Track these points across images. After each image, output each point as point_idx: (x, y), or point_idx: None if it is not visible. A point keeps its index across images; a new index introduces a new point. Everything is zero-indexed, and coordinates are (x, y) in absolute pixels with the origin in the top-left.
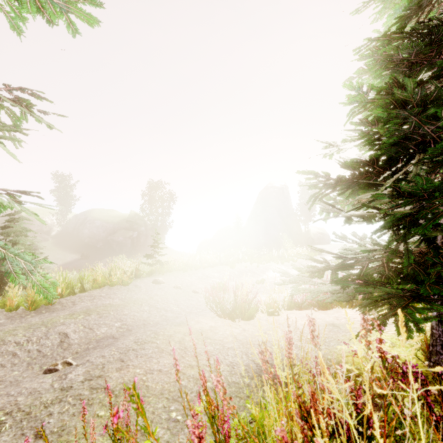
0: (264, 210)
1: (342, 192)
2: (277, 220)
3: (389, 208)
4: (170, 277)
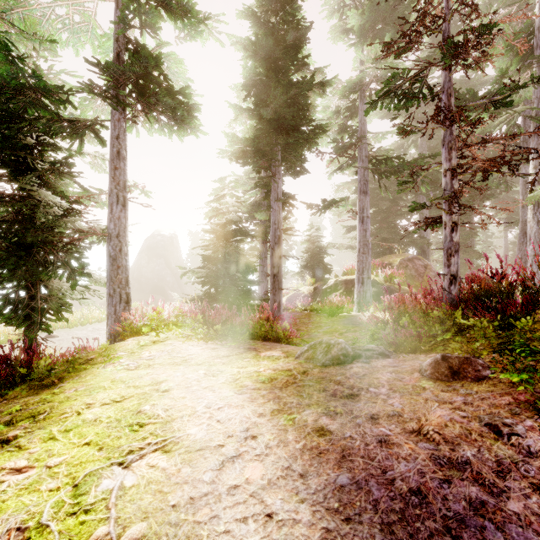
0: (150, 260)
1: (193, 272)
2: (166, 272)
3: (202, 280)
4: (59, 333)
